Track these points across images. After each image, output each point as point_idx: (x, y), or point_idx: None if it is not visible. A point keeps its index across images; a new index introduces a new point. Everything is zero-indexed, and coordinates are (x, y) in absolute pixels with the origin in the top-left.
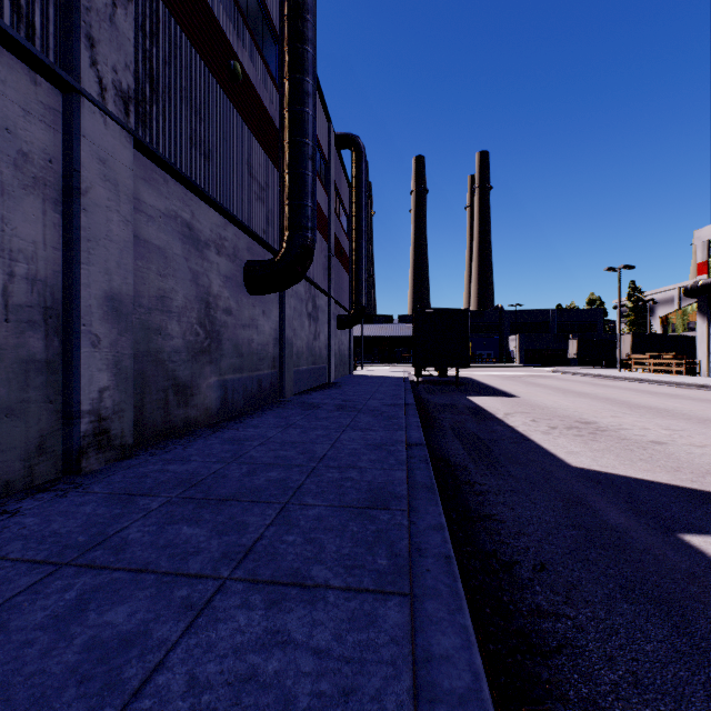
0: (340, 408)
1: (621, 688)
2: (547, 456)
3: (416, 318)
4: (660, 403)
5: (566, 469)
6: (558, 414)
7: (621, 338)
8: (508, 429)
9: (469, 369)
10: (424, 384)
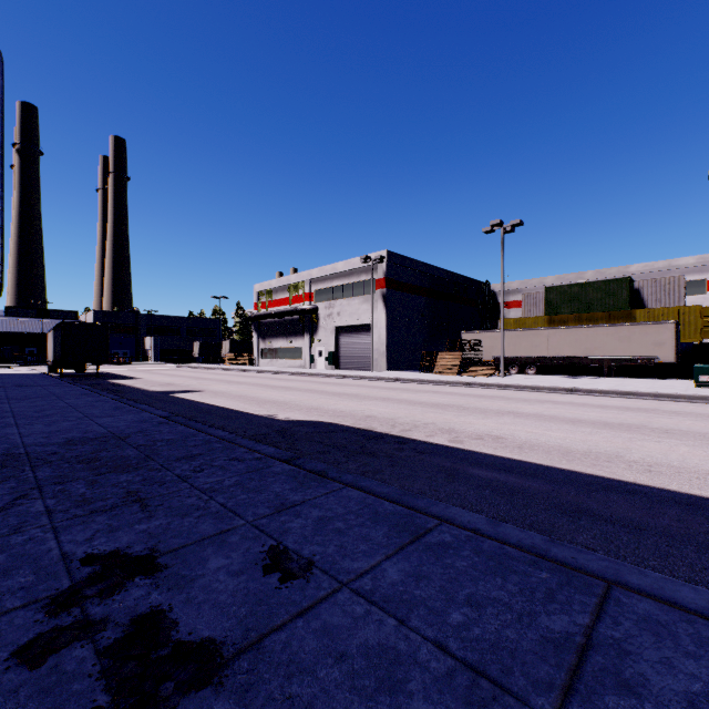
0: (22, 386)
1: (142, 402)
2: (145, 390)
3: (65, 327)
4: (213, 377)
5: (150, 391)
6: (160, 383)
7: (225, 343)
8: (132, 387)
9: (105, 367)
10: (68, 377)
